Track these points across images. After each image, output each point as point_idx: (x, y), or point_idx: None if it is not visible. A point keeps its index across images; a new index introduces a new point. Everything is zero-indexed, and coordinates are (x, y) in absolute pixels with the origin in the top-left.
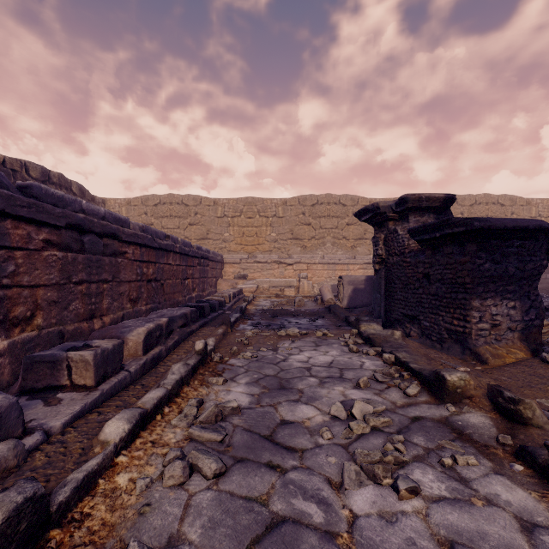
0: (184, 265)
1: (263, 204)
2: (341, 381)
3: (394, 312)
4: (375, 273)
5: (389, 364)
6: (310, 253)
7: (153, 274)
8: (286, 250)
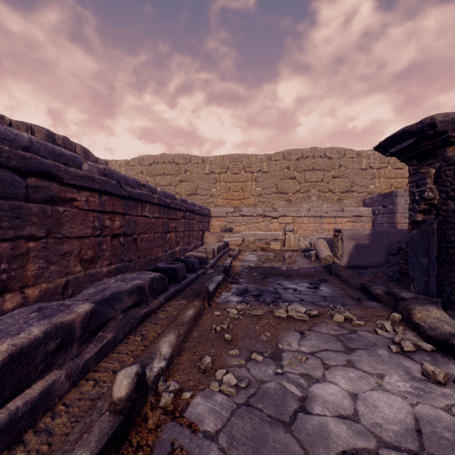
0: (164, 218)
1: (248, 160)
2: None
3: None
4: (410, 226)
5: None
6: (294, 206)
7: (120, 228)
8: (271, 204)
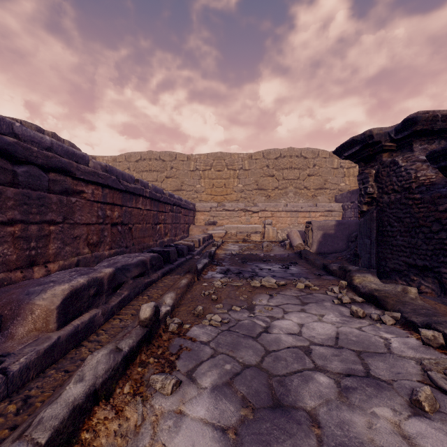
0: (155, 210)
1: (231, 158)
2: (376, 387)
3: (391, 261)
4: (359, 215)
5: (435, 347)
6: (273, 202)
7: (118, 218)
8: (252, 200)
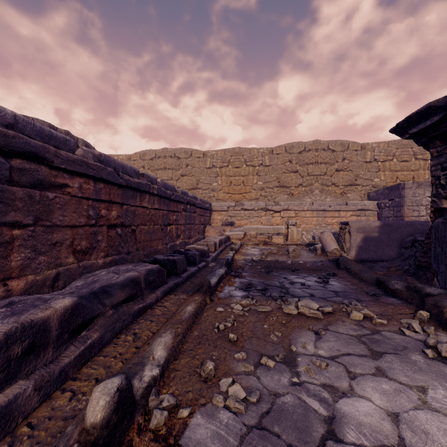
0: (165, 210)
1: (250, 154)
2: None
3: None
4: (432, 214)
5: None
6: (297, 200)
7: (118, 218)
8: (273, 198)
